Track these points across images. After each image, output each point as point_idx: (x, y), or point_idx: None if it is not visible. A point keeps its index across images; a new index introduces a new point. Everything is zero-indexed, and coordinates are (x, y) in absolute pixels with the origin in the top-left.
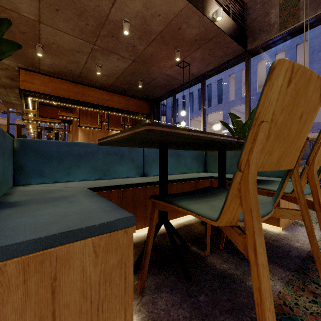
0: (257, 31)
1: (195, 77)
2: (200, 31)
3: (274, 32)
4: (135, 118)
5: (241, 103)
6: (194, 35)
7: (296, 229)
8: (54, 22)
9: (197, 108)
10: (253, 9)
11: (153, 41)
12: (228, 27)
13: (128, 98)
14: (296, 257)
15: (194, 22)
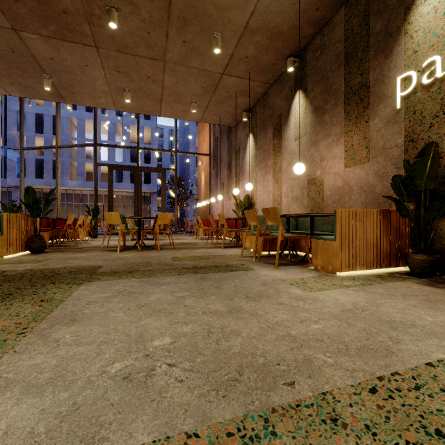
0: None
1: None
2: None
3: None
4: None
5: None
6: None
7: None
8: (1, 34)
9: None
10: None
11: None
12: None
13: None
14: None
15: None
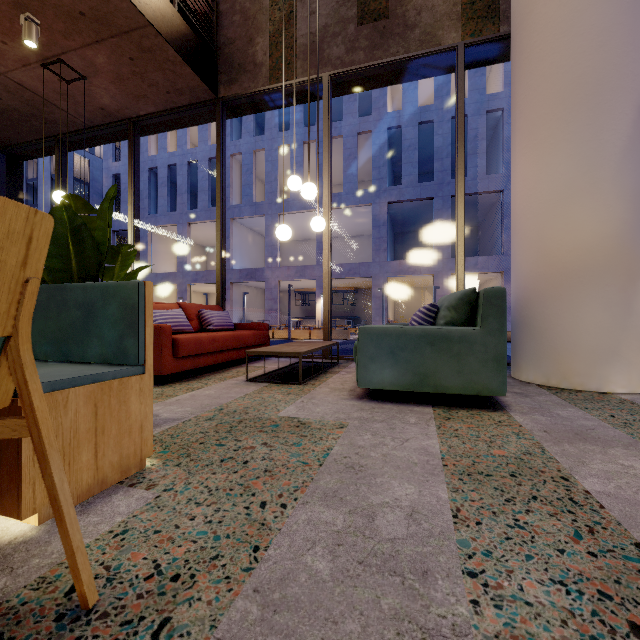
0: (236, 66)
1: (114, 120)
2: None
3: (262, 80)
4: None
5: (252, 212)
6: None
7: (97, 506)
8: None
9: (167, 205)
10: (229, 19)
11: None
12: (169, 25)
13: None
14: None
15: None
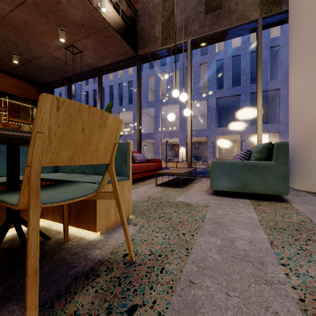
0: (146, 40)
1: (92, 68)
2: (86, 16)
3: (158, 45)
4: (18, 103)
5: (148, 106)
6: (79, 18)
7: (118, 230)
8: None
9: None
10: (143, 18)
11: (22, 4)
12: (118, 25)
13: (0, 74)
14: (72, 276)
15: (76, 2)
